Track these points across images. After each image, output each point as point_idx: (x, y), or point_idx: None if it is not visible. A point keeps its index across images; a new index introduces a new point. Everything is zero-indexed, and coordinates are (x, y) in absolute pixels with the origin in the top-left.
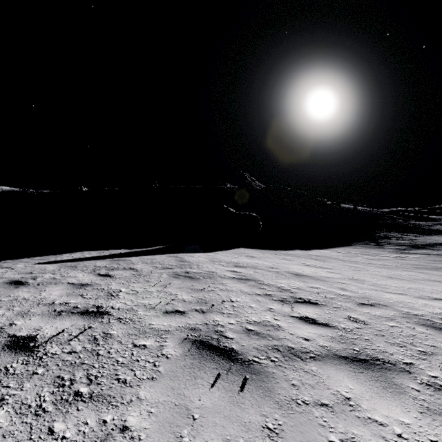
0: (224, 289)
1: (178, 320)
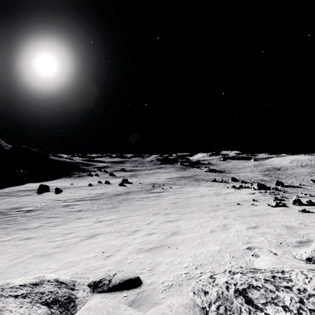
0: None
1: None
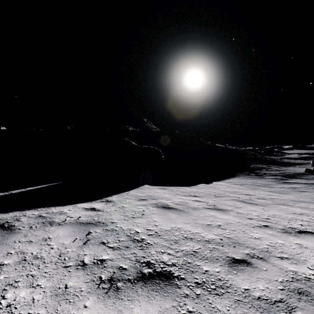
0: None
1: None
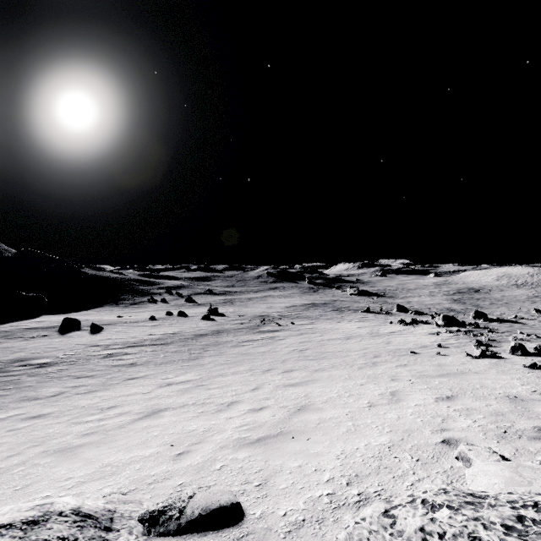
0: None
1: None
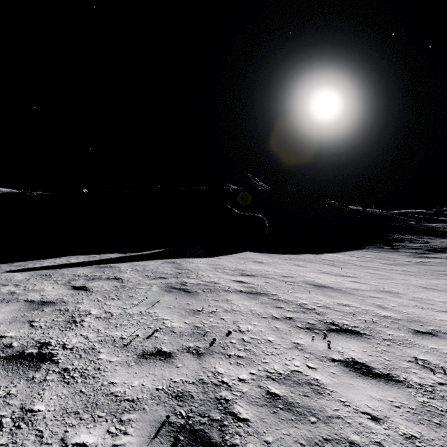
0: (229, 309)
1: (158, 372)
